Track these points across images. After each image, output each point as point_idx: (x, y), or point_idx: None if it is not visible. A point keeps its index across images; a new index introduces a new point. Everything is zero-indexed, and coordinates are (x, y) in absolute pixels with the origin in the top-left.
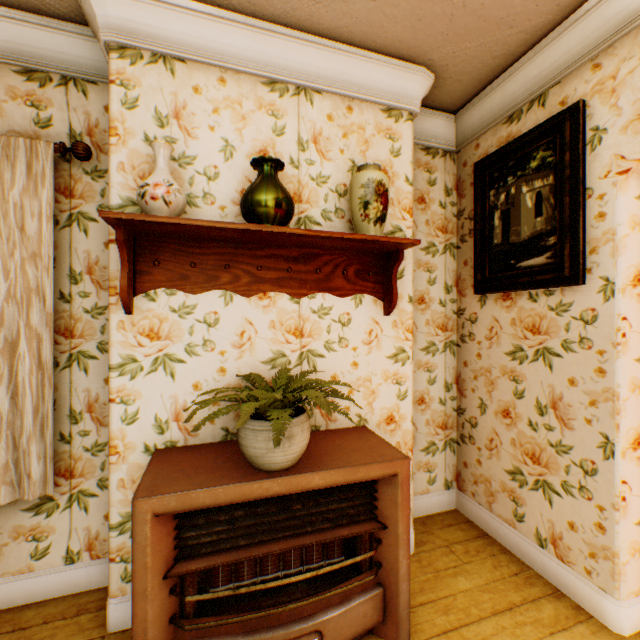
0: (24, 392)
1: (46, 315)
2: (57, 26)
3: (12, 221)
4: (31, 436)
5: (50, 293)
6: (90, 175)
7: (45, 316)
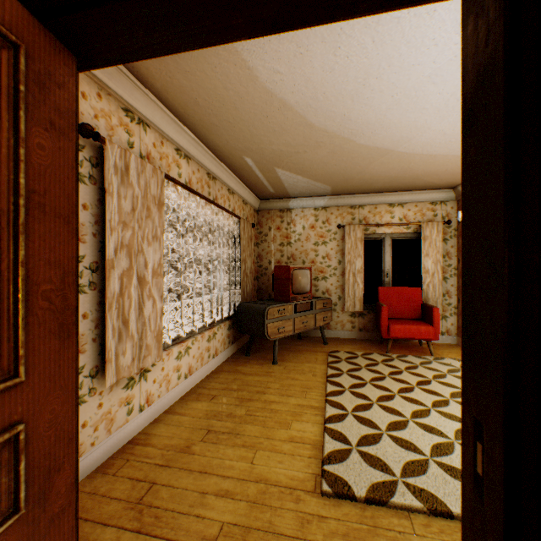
0: (435, 286)
1: (440, 267)
2: (443, 191)
3: (432, 243)
4: (437, 298)
5: (441, 261)
6: (446, 227)
7: (439, 267)
